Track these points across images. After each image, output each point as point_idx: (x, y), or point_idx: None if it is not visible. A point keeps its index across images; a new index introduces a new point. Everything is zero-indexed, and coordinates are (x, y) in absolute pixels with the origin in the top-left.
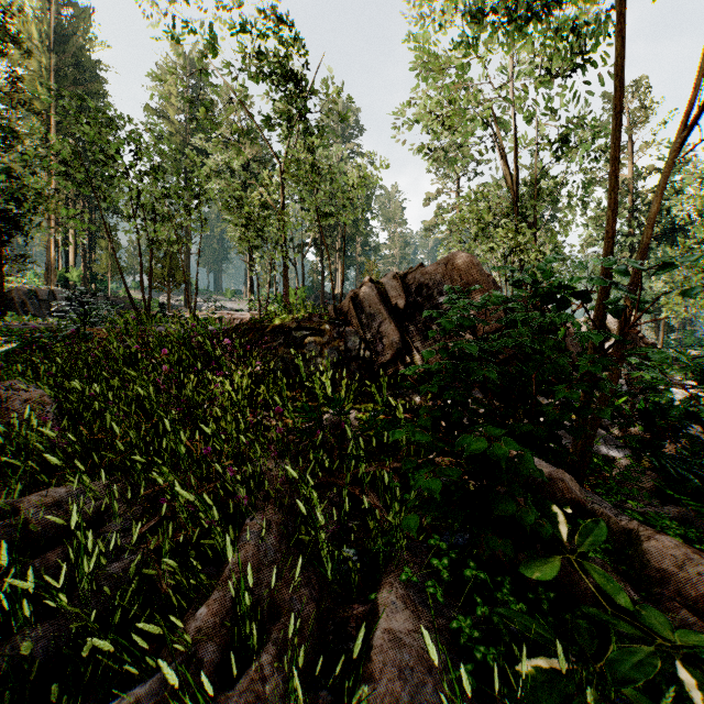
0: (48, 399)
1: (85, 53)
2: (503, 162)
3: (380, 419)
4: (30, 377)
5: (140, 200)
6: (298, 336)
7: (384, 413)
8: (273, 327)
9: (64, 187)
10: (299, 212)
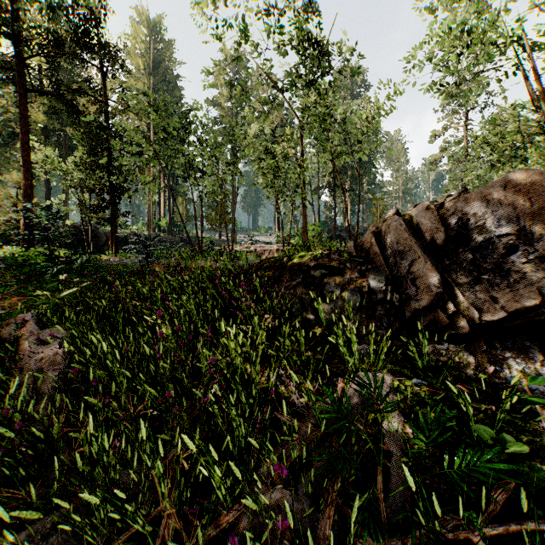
0: (59, 359)
1: (169, 71)
2: (527, 82)
3: (425, 394)
4: (74, 321)
5: (193, 163)
6: (317, 275)
7: (427, 379)
8: (292, 265)
9: (157, 164)
10: (316, 159)
